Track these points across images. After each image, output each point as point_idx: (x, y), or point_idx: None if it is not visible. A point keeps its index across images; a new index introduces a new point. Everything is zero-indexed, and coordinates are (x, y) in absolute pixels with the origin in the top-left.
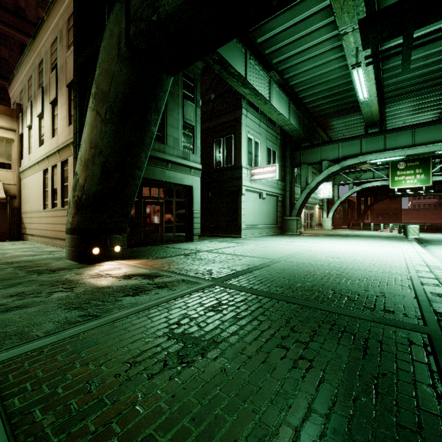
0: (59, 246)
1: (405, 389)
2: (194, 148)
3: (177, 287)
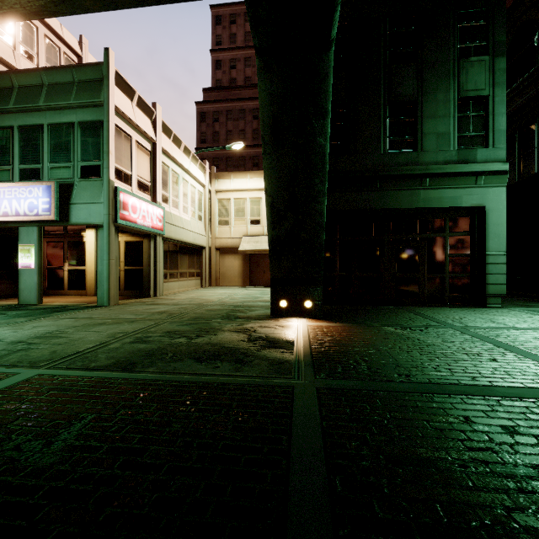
0: None
1: None
2: (487, 136)
3: (250, 369)
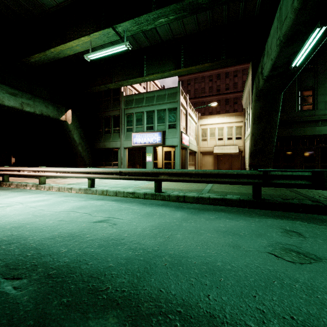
0: None
1: (264, 195)
2: None
3: None
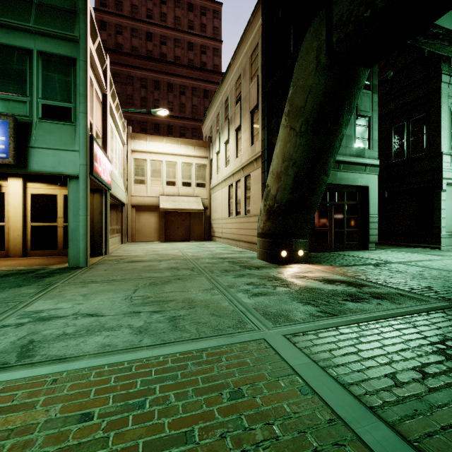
0: (241, 247)
1: None
2: (369, 142)
3: (399, 301)
